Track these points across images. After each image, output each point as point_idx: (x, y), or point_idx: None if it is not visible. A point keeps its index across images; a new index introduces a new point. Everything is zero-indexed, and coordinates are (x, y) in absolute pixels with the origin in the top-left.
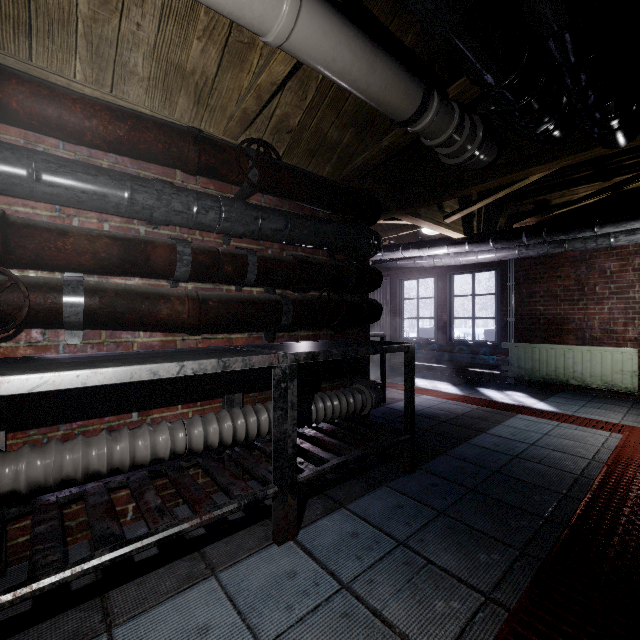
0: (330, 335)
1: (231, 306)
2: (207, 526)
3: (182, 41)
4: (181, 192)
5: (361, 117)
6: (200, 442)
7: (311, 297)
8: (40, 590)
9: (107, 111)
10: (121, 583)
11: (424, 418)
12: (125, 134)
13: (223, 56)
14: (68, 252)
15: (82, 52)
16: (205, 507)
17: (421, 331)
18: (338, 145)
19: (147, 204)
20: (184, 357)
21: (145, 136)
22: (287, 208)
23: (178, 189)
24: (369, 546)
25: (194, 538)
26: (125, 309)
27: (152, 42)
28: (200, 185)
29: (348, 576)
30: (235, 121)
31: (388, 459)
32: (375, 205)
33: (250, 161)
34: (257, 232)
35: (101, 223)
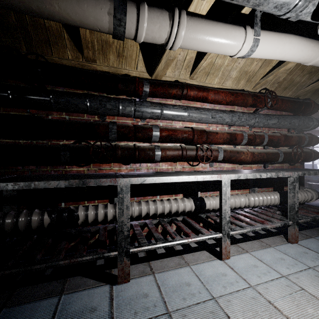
0: (287, 166)
1: (262, 154)
2: (254, 233)
3: (250, 63)
4: (244, 114)
5: (313, 69)
6: (252, 203)
7: (288, 150)
8: (239, 233)
9: (229, 93)
10: (239, 242)
11: None
12: (233, 99)
13: (262, 64)
14: (218, 138)
15: (219, 75)
16: (268, 223)
17: (306, 166)
18: (298, 83)
19: (235, 120)
20: (257, 172)
21: (238, 98)
22: (270, 113)
23: (243, 113)
24: None
25: (252, 236)
26: (232, 156)
27: (241, 67)
28: (242, 109)
29: None
30: (260, 84)
31: None
32: (317, 106)
33: (268, 99)
34: (266, 125)
35: (216, 128)
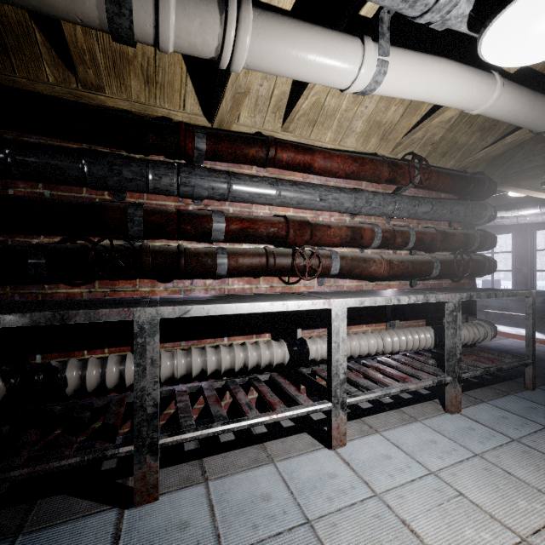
0: (449, 284)
1: (405, 264)
2: (392, 399)
3: (385, 109)
4: (376, 196)
5: (487, 124)
6: (389, 346)
7: (448, 256)
8: (362, 400)
9: (350, 158)
10: (365, 415)
11: (522, 355)
12: (356, 169)
13: (405, 110)
14: (331, 236)
15: (333, 127)
16: (413, 380)
17: (484, 283)
18: (464, 146)
19: (360, 205)
20: (396, 294)
21: (365, 168)
22: (421, 194)
23: (374, 194)
24: (521, 424)
25: (389, 403)
26: (356, 266)
27: (369, 113)
28: (374, 188)
29: (514, 436)
30: (402, 145)
31: (504, 379)
32: (493, 186)
33: (416, 171)
34: (413, 215)
35: (330, 218)
